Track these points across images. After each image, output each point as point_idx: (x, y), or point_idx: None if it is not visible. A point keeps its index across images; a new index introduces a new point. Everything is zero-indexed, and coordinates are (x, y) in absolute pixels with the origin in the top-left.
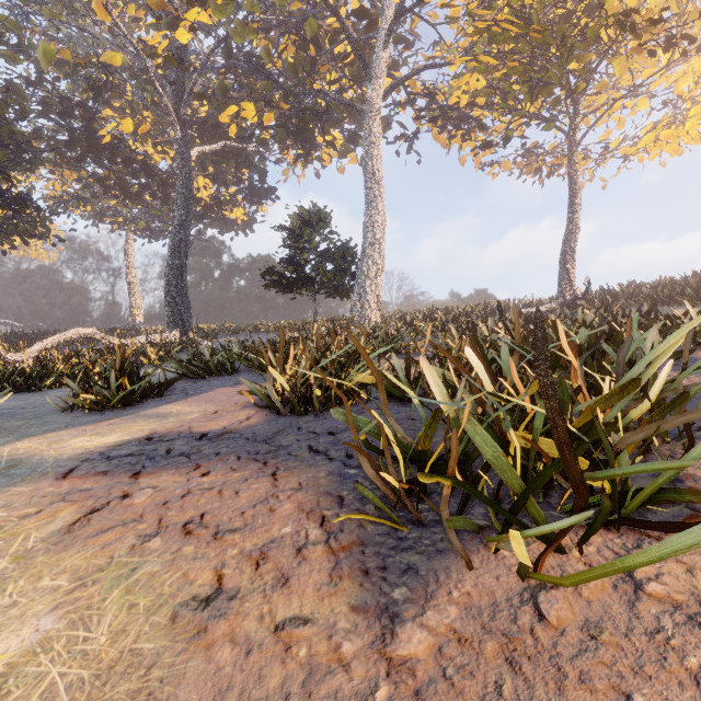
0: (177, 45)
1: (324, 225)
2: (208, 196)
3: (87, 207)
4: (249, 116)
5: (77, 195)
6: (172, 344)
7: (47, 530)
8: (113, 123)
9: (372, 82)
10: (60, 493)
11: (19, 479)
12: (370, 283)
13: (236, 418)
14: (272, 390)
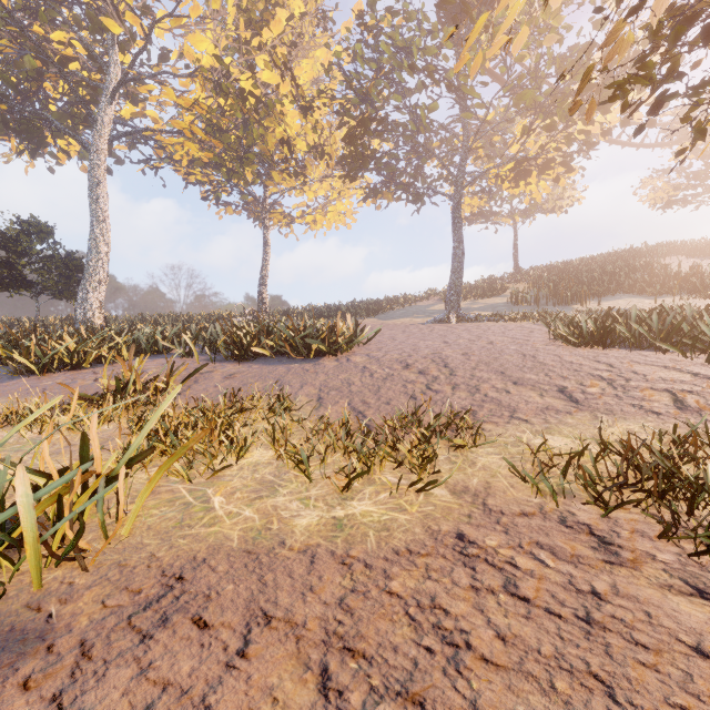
0: None
1: (47, 236)
2: None
3: None
4: None
5: None
6: None
7: None
8: None
9: (97, 128)
10: None
11: None
12: (93, 291)
13: None
14: None
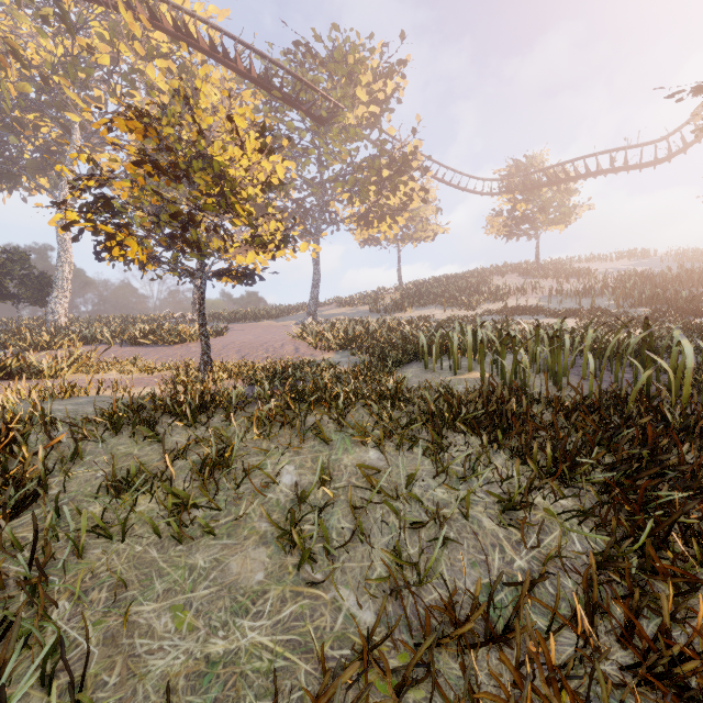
0: None
1: (25, 262)
2: None
3: None
4: None
5: None
6: None
7: None
8: None
9: (63, 183)
10: None
11: None
12: (60, 301)
13: None
14: None
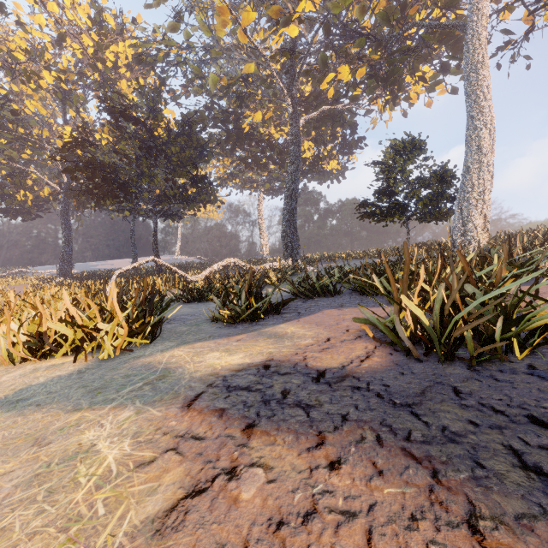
0: (290, 42)
1: (418, 152)
2: (311, 156)
3: (236, 180)
4: (344, 77)
5: (231, 173)
6: (286, 269)
7: (144, 510)
8: (250, 118)
9: None
10: (178, 433)
11: (159, 396)
12: (475, 202)
13: (352, 353)
14: (398, 324)
